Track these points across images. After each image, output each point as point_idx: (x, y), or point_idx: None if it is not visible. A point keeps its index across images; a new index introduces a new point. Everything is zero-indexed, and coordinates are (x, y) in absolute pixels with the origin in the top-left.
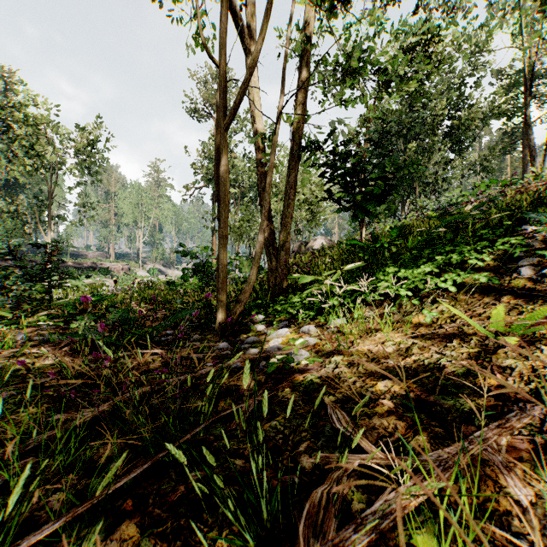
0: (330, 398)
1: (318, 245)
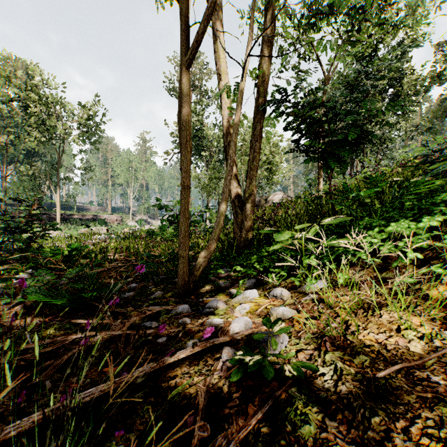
0: None
1: (277, 200)
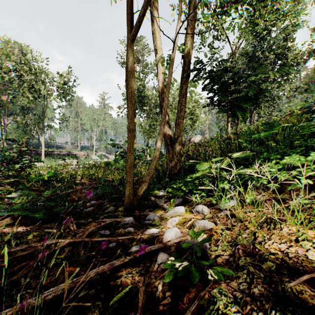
0: None
1: (197, 140)
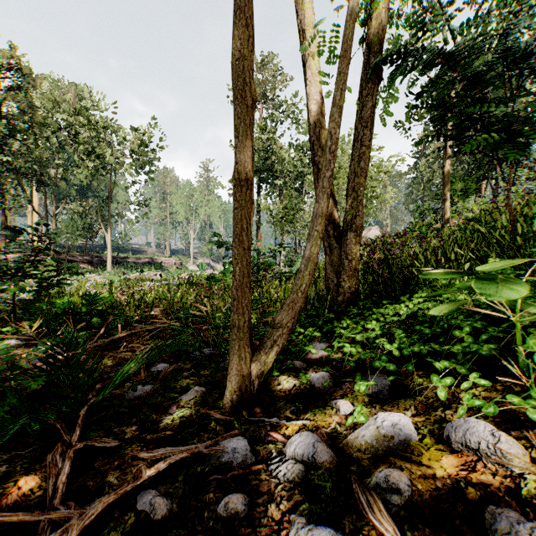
0: None
1: (372, 236)
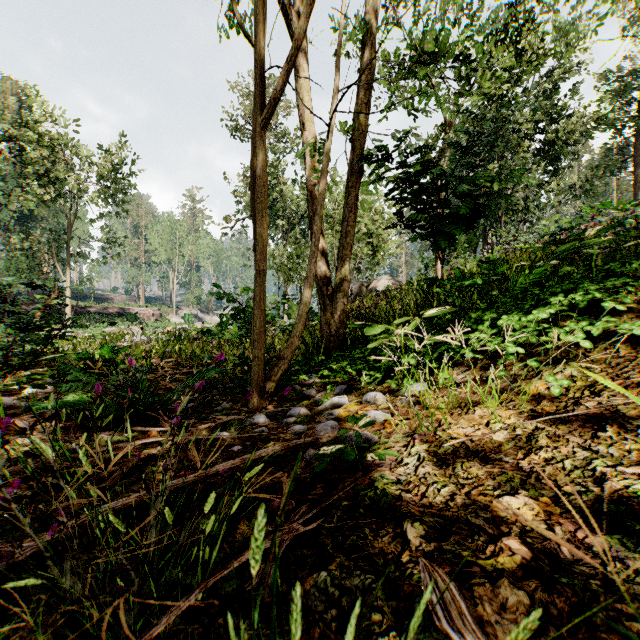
0: (416, 528)
1: (382, 286)
